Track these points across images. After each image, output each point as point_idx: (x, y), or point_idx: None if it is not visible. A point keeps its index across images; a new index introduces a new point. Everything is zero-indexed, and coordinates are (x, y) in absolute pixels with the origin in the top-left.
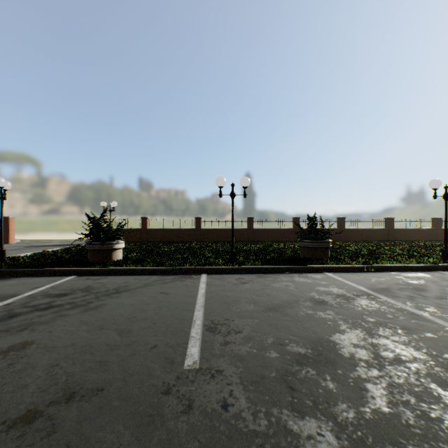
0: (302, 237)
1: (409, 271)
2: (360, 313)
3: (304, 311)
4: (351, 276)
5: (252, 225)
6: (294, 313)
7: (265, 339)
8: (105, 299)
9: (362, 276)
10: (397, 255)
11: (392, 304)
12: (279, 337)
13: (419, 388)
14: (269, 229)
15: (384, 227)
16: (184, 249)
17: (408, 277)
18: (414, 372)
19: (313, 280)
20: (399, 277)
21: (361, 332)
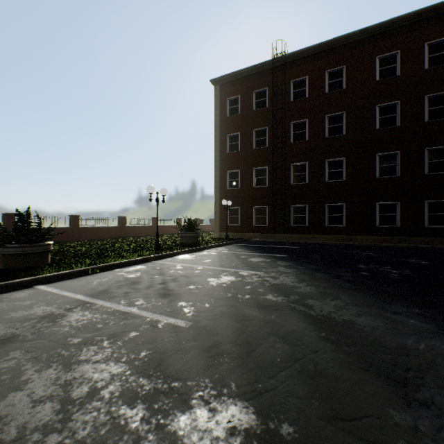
0: (6, 241)
1: (132, 265)
2: (65, 337)
3: None
4: (71, 284)
5: None
6: None
7: None
8: None
9: (86, 280)
10: (125, 250)
11: (107, 308)
12: None
13: (107, 427)
14: None
15: (118, 225)
16: None
17: (129, 272)
18: (108, 401)
19: (11, 302)
20: (122, 273)
21: (56, 369)
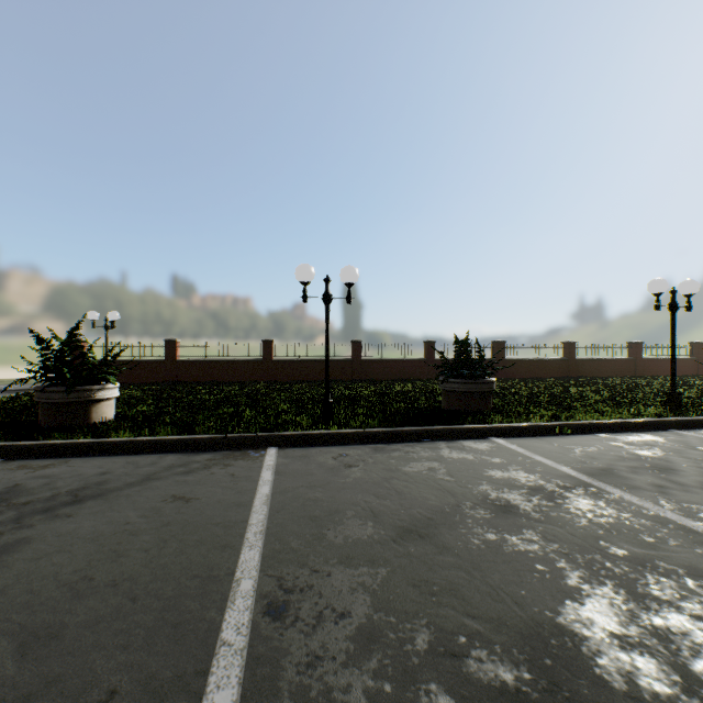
0: (448, 374)
1: (627, 431)
2: (590, 536)
3: (479, 536)
4: (538, 445)
5: (359, 353)
6: (460, 542)
7: (410, 636)
8: (35, 525)
9: (557, 443)
10: (595, 402)
11: (638, 507)
12: (443, 627)
13: None
14: (387, 361)
15: (562, 357)
16: (240, 396)
17: (631, 443)
18: None
19: (477, 455)
20: (617, 444)
21: (616, 592)
